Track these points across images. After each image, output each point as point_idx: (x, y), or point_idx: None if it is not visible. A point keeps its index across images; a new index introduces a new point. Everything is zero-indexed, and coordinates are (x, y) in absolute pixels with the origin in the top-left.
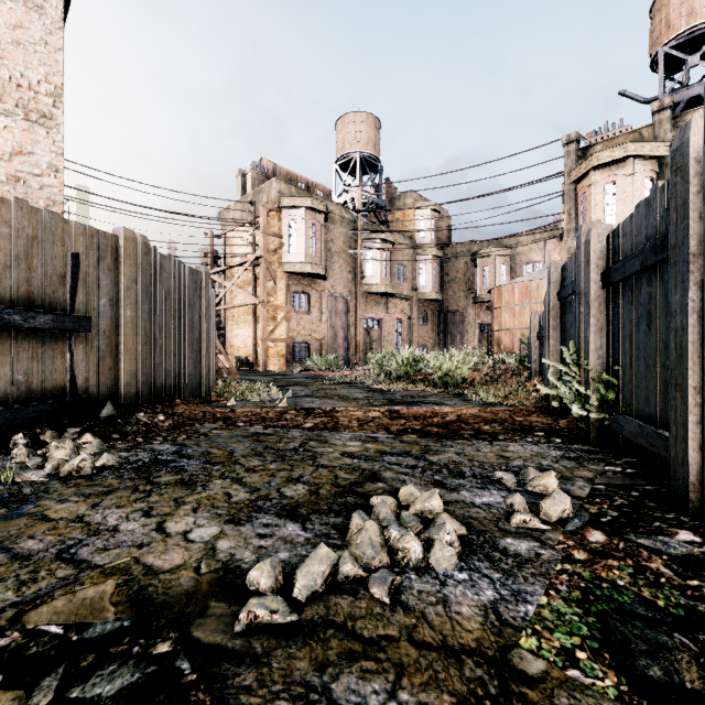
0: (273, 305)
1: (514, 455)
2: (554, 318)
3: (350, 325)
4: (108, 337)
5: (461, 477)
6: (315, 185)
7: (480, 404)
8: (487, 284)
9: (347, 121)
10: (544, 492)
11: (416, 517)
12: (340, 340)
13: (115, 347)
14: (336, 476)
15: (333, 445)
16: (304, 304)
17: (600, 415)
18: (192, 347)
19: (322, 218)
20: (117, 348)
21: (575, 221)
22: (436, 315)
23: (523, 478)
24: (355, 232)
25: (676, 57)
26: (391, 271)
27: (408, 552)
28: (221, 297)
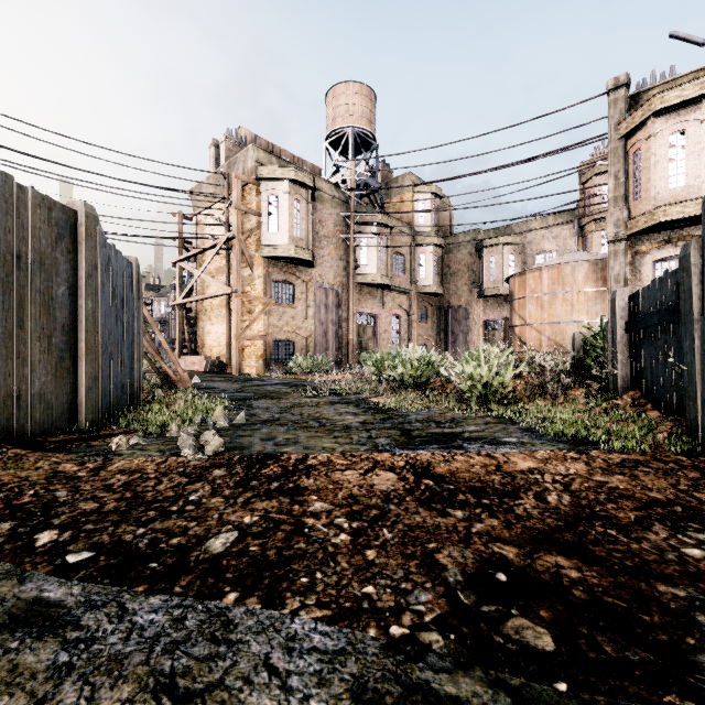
0: (249, 296)
1: None
2: None
3: (342, 321)
4: None
5: None
6: (302, 163)
7: (567, 443)
8: (494, 277)
9: (338, 92)
10: None
11: None
12: (330, 338)
13: None
14: None
15: None
16: (287, 296)
17: None
18: (47, 342)
19: (308, 194)
20: None
21: (625, 187)
22: (437, 311)
23: None
24: (347, 215)
25: None
26: (388, 260)
27: None
28: (193, 289)
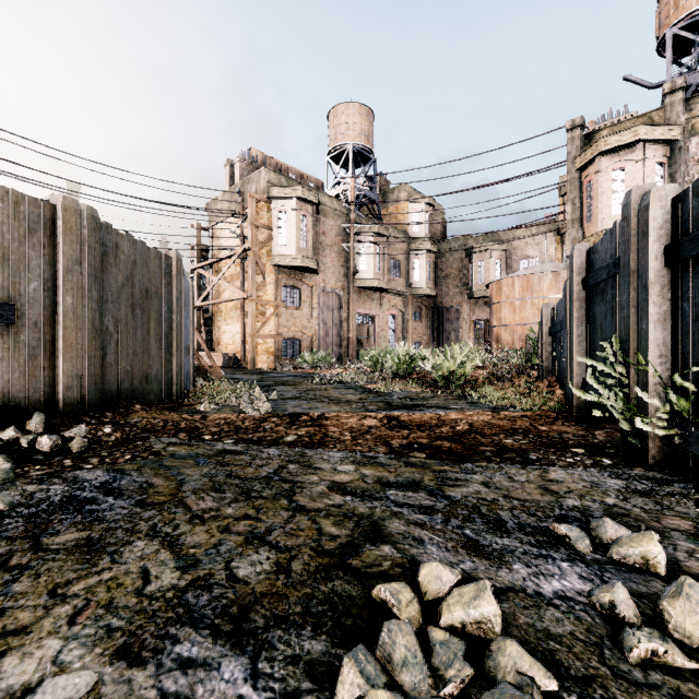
0: (262, 300)
1: (563, 487)
2: (578, 310)
3: (343, 321)
4: (40, 330)
5: (503, 532)
6: (307, 177)
7: (491, 408)
8: (482, 280)
9: (339, 112)
10: (643, 567)
11: (458, 644)
12: (333, 337)
13: (50, 342)
14: (320, 530)
15: (318, 471)
16: (295, 299)
17: (670, 432)
18: (159, 343)
19: (313, 210)
20: (53, 344)
21: (580, 211)
22: (430, 311)
23: (598, 536)
24: (347, 225)
25: (685, 40)
26: (385, 266)
27: None
28: (209, 292)
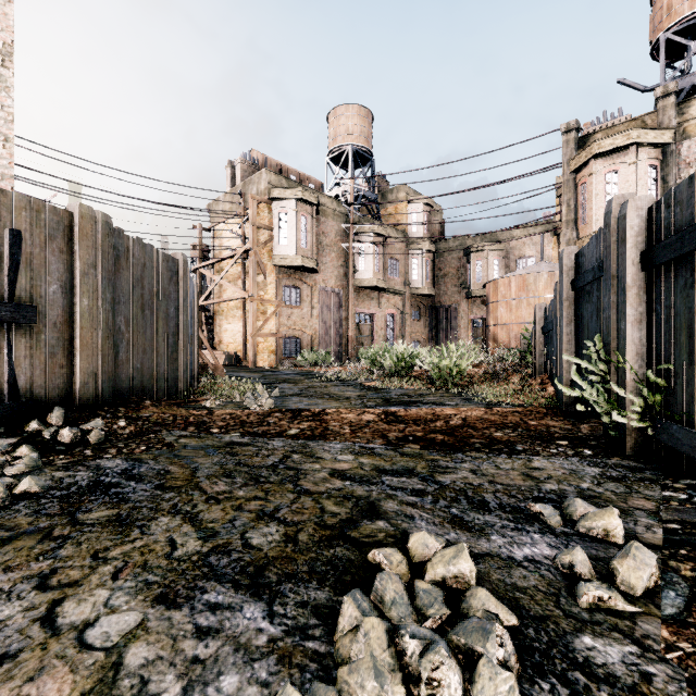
0: (263, 299)
1: (543, 474)
2: (567, 310)
3: (342, 320)
4: (59, 330)
5: (485, 510)
6: (306, 178)
7: (484, 405)
8: (480, 279)
9: (339, 114)
10: (604, 537)
11: (439, 592)
12: (332, 336)
13: (68, 341)
14: (322, 509)
15: (320, 460)
16: (295, 298)
17: (644, 424)
18: (166, 342)
19: (313, 210)
20: (71, 343)
21: (574, 212)
22: (429, 310)
23: (569, 513)
24: (347, 226)
25: (678, 44)
26: (384, 265)
27: (437, 686)
28: (211, 292)
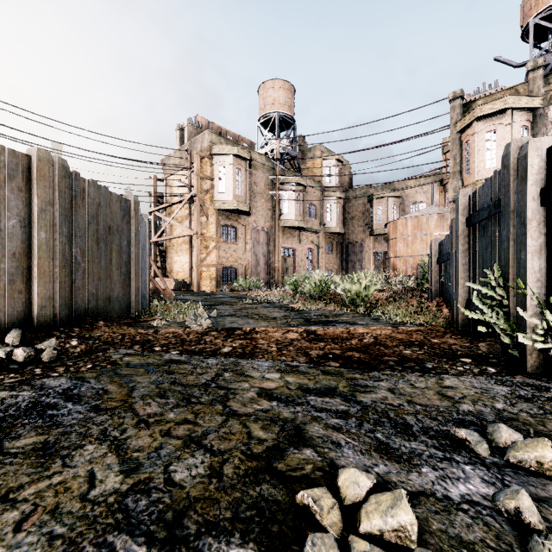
0: (206, 236)
1: (457, 393)
2: (463, 243)
3: (270, 253)
4: (18, 260)
5: (409, 435)
6: (241, 139)
7: (391, 324)
8: (381, 220)
9: (267, 87)
10: (538, 470)
11: None
12: (262, 266)
13: (27, 270)
14: (249, 434)
15: (249, 378)
16: (232, 236)
17: (547, 345)
18: (120, 270)
19: (246, 164)
20: (29, 271)
21: (460, 165)
22: (340, 246)
23: (494, 440)
24: (274, 177)
25: (543, 28)
26: (303, 209)
27: None
28: (163, 230)
